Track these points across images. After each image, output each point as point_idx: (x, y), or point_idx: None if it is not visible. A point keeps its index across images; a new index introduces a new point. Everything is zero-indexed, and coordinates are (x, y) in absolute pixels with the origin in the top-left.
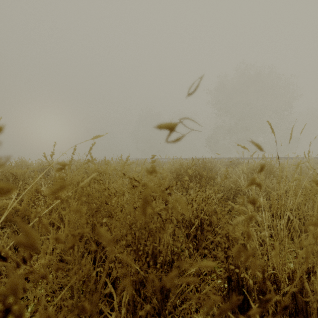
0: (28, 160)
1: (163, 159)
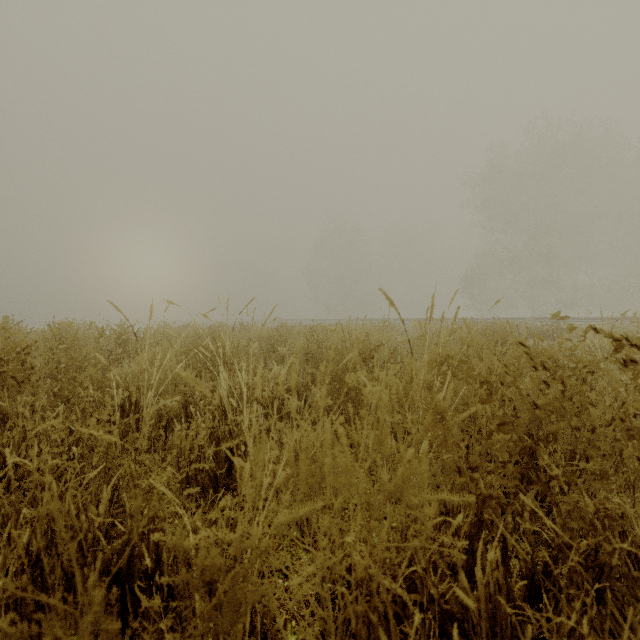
0: (116, 322)
1: (374, 320)
